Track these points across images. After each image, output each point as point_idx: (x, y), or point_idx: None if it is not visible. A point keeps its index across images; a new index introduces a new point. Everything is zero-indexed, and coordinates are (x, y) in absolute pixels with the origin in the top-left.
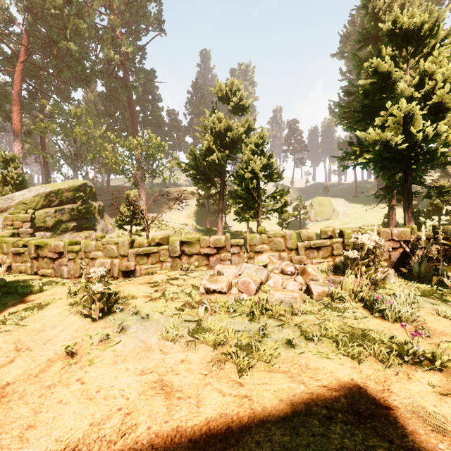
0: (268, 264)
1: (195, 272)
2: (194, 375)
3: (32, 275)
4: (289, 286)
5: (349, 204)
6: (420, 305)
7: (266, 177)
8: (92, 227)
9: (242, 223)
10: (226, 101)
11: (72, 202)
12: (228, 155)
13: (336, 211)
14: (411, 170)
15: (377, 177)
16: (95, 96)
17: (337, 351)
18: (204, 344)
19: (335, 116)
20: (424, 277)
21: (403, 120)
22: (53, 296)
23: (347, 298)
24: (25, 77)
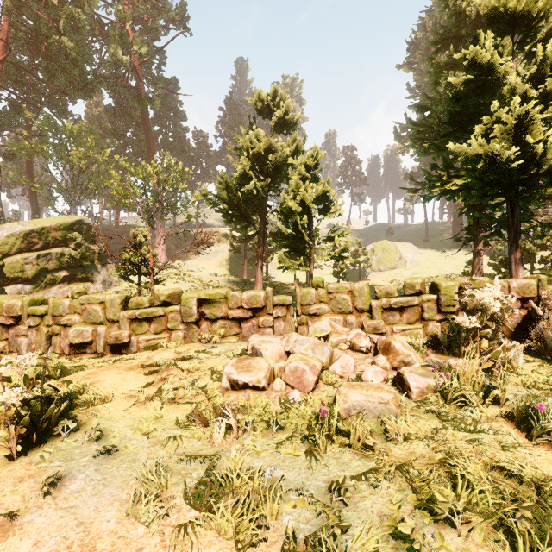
0: (331, 335)
1: (220, 345)
2: None
3: None
4: (367, 374)
5: (418, 250)
6: None
7: (320, 211)
8: (90, 279)
9: (288, 273)
10: (267, 115)
11: (62, 245)
12: (270, 185)
13: (403, 259)
14: (522, 199)
15: (460, 215)
16: (101, 111)
17: None
18: (215, 533)
19: (401, 142)
20: None
21: (515, 127)
22: None
23: (474, 400)
24: (5, 83)
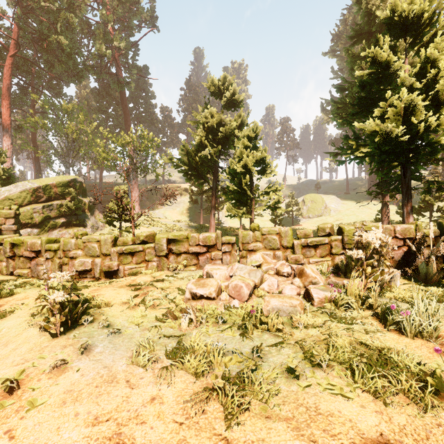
0: (262, 264)
1: (183, 272)
2: (165, 424)
3: (8, 275)
4: (286, 290)
5: (340, 201)
6: (442, 316)
7: (259, 172)
8: (82, 224)
9: (235, 220)
10: (219, 96)
11: (61, 198)
12: (221, 151)
13: (328, 208)
14: (411, 164)
15: (370, 174)
16: (88, 92)
17: (354, 384)
18: (184, 372)
19: (326, 114)
20: (432, 278)
21: (404, 110)
22: (23, 300)
23: (354, 306)
24: (16, 72)
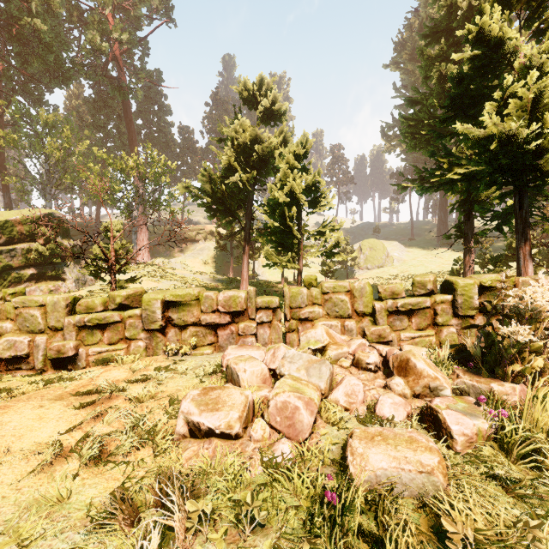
0: (328, 347)
1: (190, 358)
2: None
3: None
4: (384, 408)
5: (405, 248)
6: None
7: (309, 204)
8: (61, 277)
9: (275, 272)
10: (254, 106)
11: (28, 240)
12: (256, 178)
13: (390, 257)
14: (533, 188)
15: (451, 211)
16: (81, 103)
17: None
18: None
19: (388, 141)
20: None
21: (532, 104)
22: None
23: None
24: None
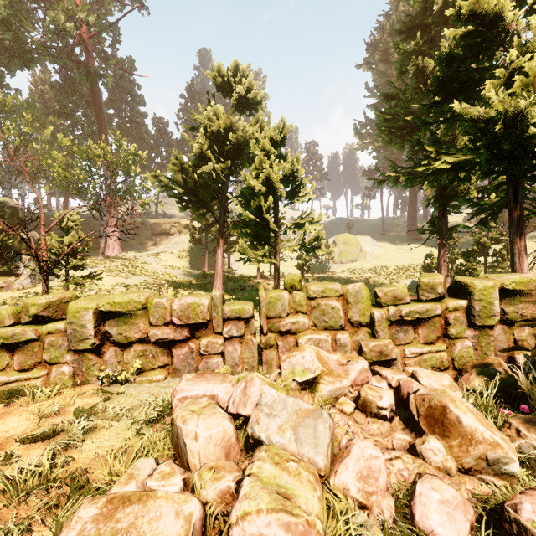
0: (321, 379)
1: (132, 389)
2: None
3: None
4: (430, 514)
5: (377, 243)
6: None
7: (287, 195)
8: (14, 272)
9: (251, 266)
10: (228, 93)
11: None
12: (231, 169)
13: (363, 251)
14: (531, 178)
15: (427, 206)
16: (48, 90)
17: None
18: None
19: (361, 139)
20: None
21: None
22: None
23: None
24: None
